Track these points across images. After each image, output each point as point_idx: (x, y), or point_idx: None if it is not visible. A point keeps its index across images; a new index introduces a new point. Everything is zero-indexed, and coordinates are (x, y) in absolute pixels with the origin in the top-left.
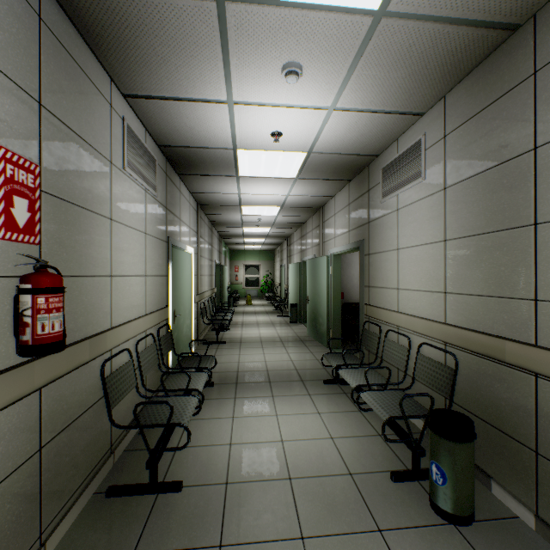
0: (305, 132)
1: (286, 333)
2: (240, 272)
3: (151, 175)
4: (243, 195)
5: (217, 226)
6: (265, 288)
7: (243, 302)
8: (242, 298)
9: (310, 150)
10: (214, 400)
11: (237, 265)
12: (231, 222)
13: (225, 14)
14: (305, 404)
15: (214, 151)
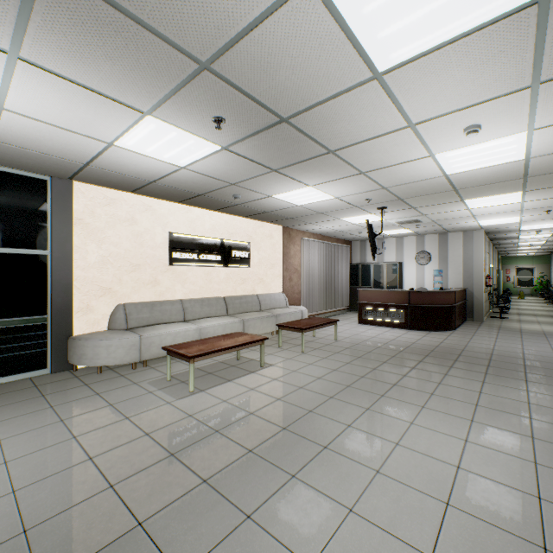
0: (547, 233)
1: (550, 309)
2: (510, 274)
3: (488, 249)
4: (520, 241)
5: (498, 248)
6: (539, 287)
7: (515, 297)
8: (513, 295)
9: (552, 233)
10: (510, 315)
11: (508, 269)
12: (509, 247)
13: (520, 230)
14: (549, 318)
15: (509, 237)
